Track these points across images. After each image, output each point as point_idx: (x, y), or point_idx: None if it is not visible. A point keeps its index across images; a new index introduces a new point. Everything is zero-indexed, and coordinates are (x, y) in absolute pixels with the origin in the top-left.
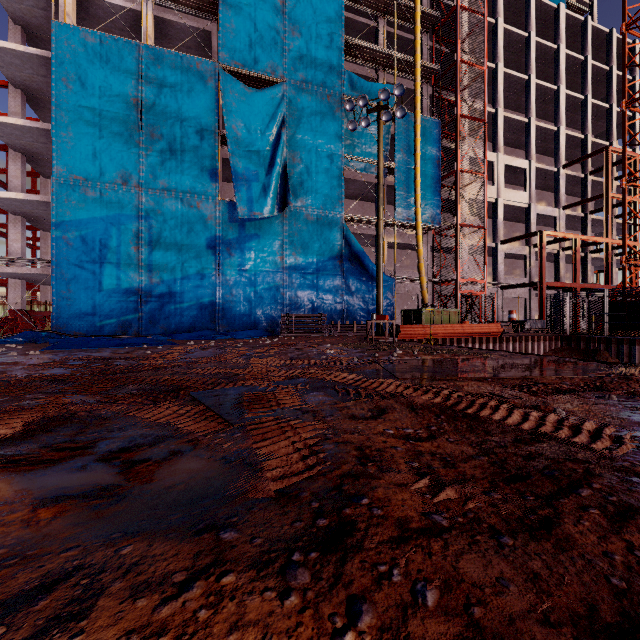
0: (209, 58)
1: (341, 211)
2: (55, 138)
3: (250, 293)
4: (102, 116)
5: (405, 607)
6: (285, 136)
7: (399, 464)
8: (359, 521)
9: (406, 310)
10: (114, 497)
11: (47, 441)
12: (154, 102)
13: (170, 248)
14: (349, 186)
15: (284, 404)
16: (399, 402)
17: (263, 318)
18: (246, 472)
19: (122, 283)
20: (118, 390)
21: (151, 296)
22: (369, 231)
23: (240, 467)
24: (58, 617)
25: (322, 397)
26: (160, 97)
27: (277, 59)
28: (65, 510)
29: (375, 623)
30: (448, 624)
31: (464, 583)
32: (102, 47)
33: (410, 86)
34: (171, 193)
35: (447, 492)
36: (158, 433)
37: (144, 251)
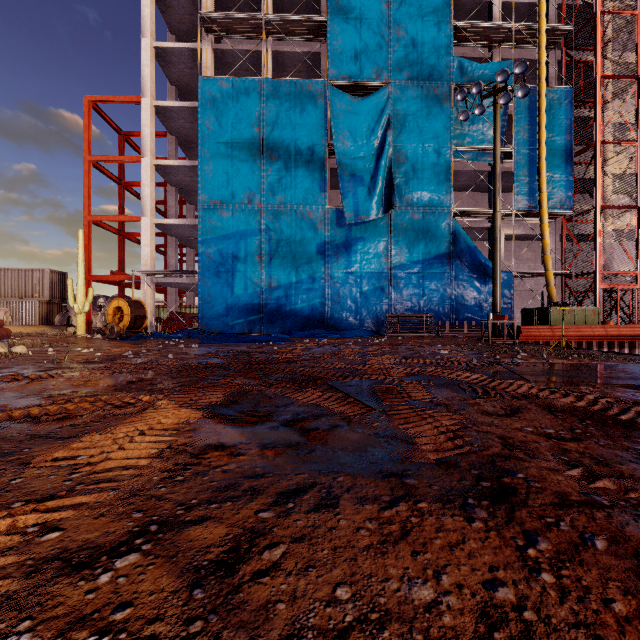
0: (317, 77)
1: (449, 206)
2: (200, 172)
3: (356, 294)
4: (233, 148)
5: (576, 545)
6: (390, 138)
7: (546, 455)
8: (518, 488)
9: (527, 309)
10: (306, 450)
11: (239, 409)
12: (273, 128)
13: (286, 256)
14: (458, 178)
15: (415, 396)
16: (533, 403)
17: (368, 318)
18: (400, 445)
19: (248, 288)
20: (268, 377)
21: (270, 299)
22: (481, 224)
23: (393, 441)
24: (320, 504)
25: (449, 393)
26: (278, 122)
27: (382, 63)
28: (279, 453)
29: (551, 548)
30: (618, 561)
31: (632, 541)
32: (233, 89)
33: (532, 56)
34: (287, 206)
35: (604, 482)
36: (314, 411)
37: (265, 260)
